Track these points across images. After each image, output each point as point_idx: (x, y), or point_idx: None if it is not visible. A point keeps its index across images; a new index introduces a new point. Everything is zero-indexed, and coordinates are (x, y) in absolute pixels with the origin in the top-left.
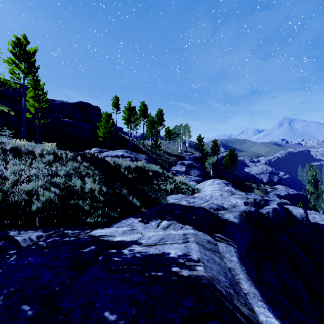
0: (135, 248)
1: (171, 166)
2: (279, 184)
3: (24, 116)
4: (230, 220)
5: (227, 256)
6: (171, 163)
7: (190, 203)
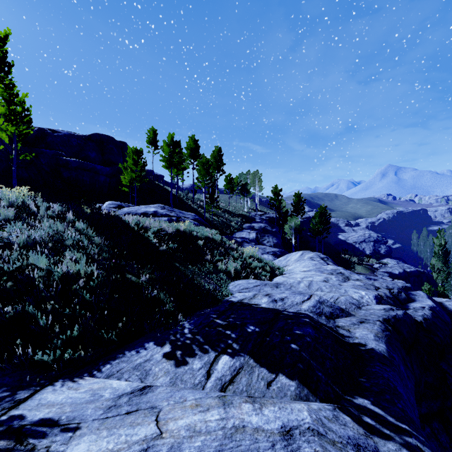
0: None
1: (235, 231)
2: (388, 256)
3: None
4: (372, 347)
5: None
6: (235, 226)
7: (276, 303)
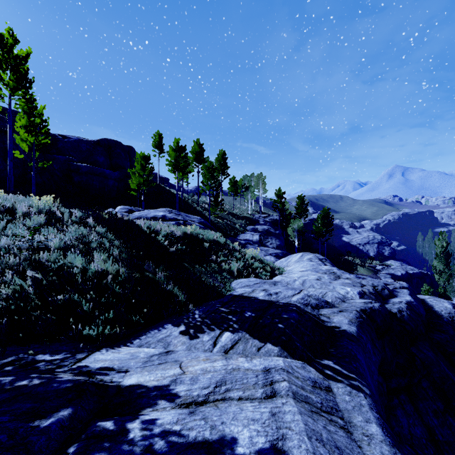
0: (160, 415)
1: (239, 233)
2: (392, 258)
3: (10, 156)
4: (344, 329)
5: (357, 422)
6: (239, 229)
7: (271, 296)
